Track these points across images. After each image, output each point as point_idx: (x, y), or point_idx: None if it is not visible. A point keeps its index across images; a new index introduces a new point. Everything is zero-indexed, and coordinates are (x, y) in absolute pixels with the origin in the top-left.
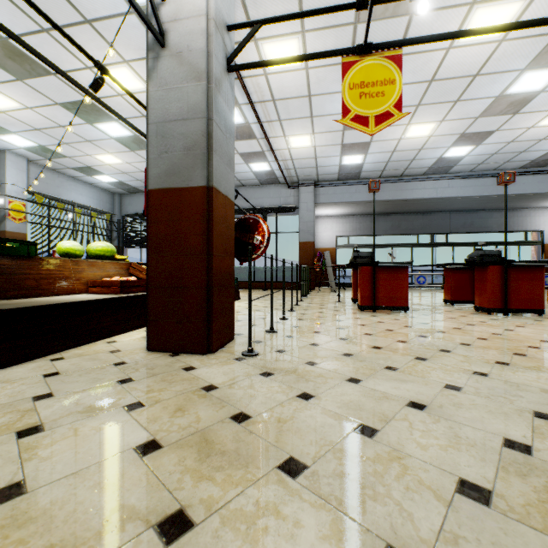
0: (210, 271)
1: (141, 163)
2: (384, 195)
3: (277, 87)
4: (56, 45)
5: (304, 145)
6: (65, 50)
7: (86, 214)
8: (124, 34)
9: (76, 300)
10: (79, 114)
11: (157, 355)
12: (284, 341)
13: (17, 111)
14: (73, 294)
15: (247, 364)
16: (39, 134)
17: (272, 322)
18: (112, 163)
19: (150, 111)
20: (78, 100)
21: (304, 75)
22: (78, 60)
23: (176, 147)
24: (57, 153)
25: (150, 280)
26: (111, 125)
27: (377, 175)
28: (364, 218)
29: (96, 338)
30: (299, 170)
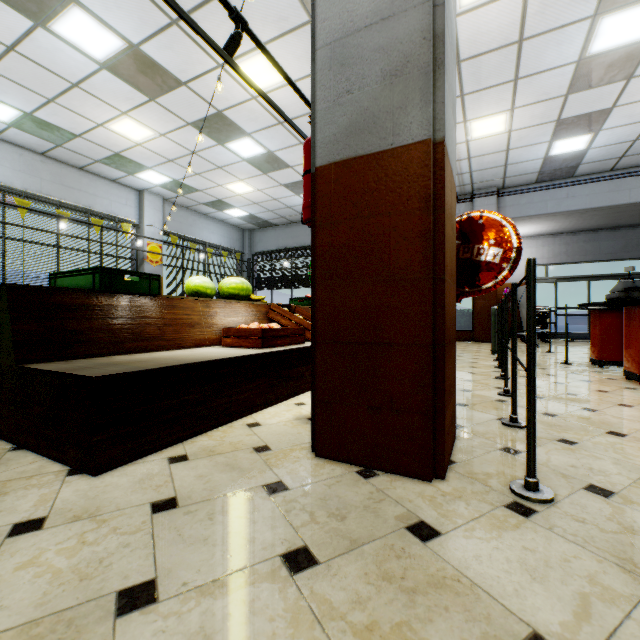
0: (436, 312)
1: (273, 189)
2: (618, 197)
3: (468, 37)
4: (185, 42)
5: (492, 132)
6: (195, 47)
7: (217, 254)
8: (261, 1)
9: (205, 359)
10: (210, 133)
11: (336, 470)
12: (570, 454)
13: (152, 141)
14: (202, 347)
15: (560, 535)
16: (173, 167)
17: (515, 407)
18: (243, 193)
19: (318, 26)
20: (209, 115)
21: (518, 3)
22: (209, 57)
23: (368, 77)
24: (190, 187)
25: (318, 329)
26: (243, 142)
27: (606, 167)
28: (573, 237)
29: (231, 417)
30: (476, 174)
